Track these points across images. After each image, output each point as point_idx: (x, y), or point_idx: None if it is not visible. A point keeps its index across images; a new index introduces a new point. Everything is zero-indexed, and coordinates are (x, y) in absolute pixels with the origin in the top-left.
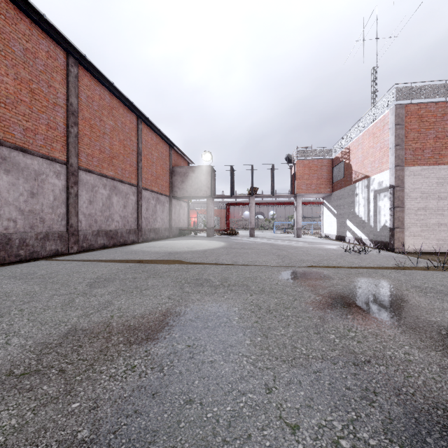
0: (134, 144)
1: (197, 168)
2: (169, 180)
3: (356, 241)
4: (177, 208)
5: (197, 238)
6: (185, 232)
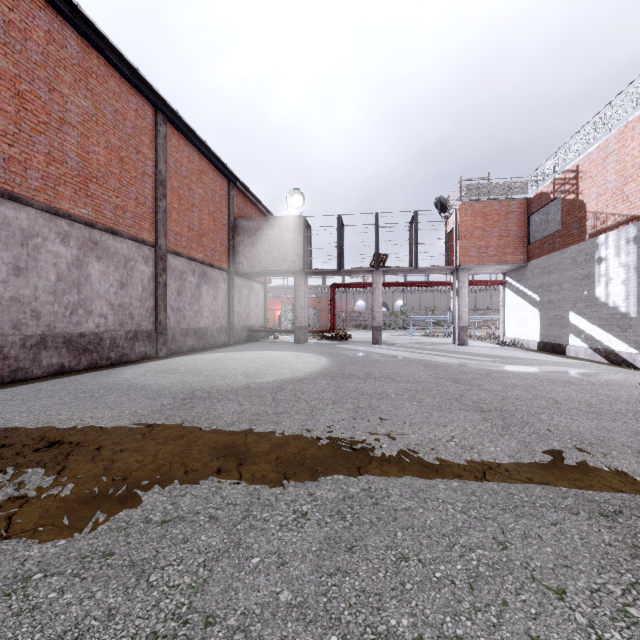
0: (148, 162)
1: (277, 220)
2: (228, 243)
3: (600, 355)
4: (244, 292)
5: (276, 346)
6: (258, 334)
